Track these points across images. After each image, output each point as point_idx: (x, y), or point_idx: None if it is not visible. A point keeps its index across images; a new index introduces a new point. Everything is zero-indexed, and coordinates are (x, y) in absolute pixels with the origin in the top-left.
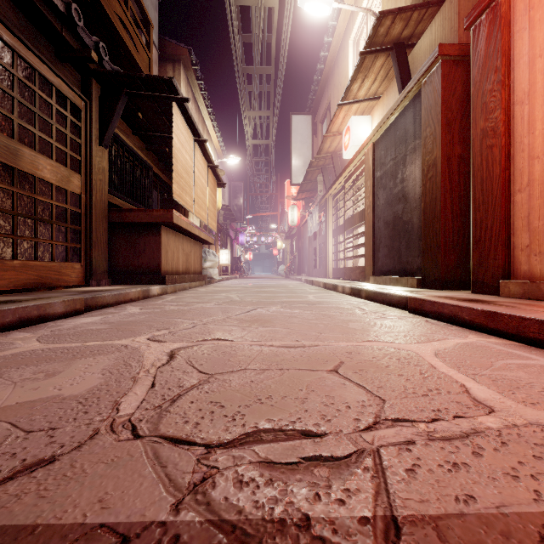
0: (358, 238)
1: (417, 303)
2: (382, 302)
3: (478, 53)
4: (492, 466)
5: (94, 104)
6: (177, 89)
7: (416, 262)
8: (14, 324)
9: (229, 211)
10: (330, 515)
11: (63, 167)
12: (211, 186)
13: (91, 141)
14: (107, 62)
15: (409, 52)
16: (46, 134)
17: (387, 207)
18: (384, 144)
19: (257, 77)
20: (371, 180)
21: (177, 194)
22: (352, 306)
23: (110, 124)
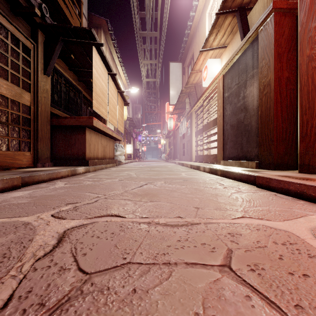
0: (210, 137)
1: (264, 180)
2: (234, 178)
3: (305, 2)
4: None
5: (40, 47)
6: (95, 37)
7: (254, 151)
8: None
9: (132, 121)
10: None
11: (16, 87)
12: (120, 104)
13: (37, 71)
14: (48, 18)
15: (247, 14)
16: (3, 63)
17: (232, 116)
18: (230, 75)
19: (148, 39)
20: (221, 99)
21: (96, 107)
22: (213, 181)
23: (50, 60)
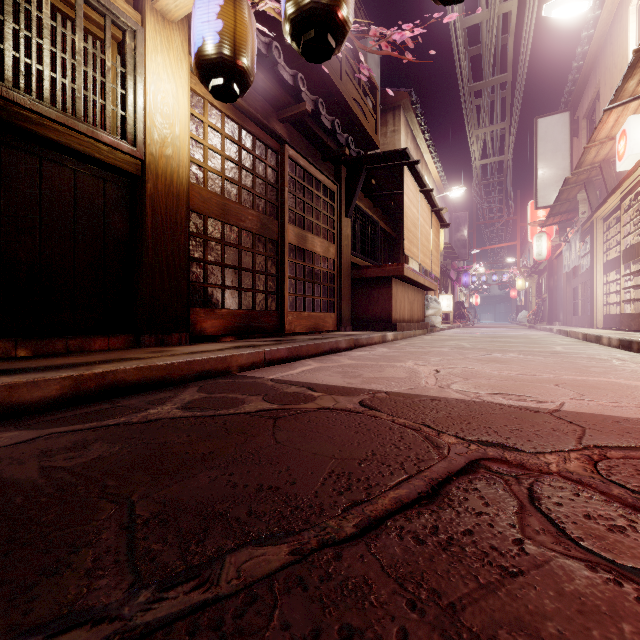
0: None
1: None
2: None
3: None
4: (628, 411)
5: (342, 186)
6: (409, 156)
7: None
8: (328, 351)
9: (450, 249)
10: (531, 406)
11: (325, 241)
12: (434, 230)
13: (340, 216)
14: (352, 149)
15: None
16: (317, 220)
17: None
18: None
19: (487, 91)
20: None
21: (407, 248)
22: (609, 357)
23: (353, 198)
